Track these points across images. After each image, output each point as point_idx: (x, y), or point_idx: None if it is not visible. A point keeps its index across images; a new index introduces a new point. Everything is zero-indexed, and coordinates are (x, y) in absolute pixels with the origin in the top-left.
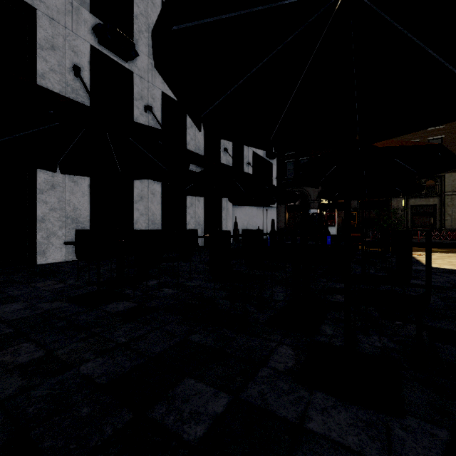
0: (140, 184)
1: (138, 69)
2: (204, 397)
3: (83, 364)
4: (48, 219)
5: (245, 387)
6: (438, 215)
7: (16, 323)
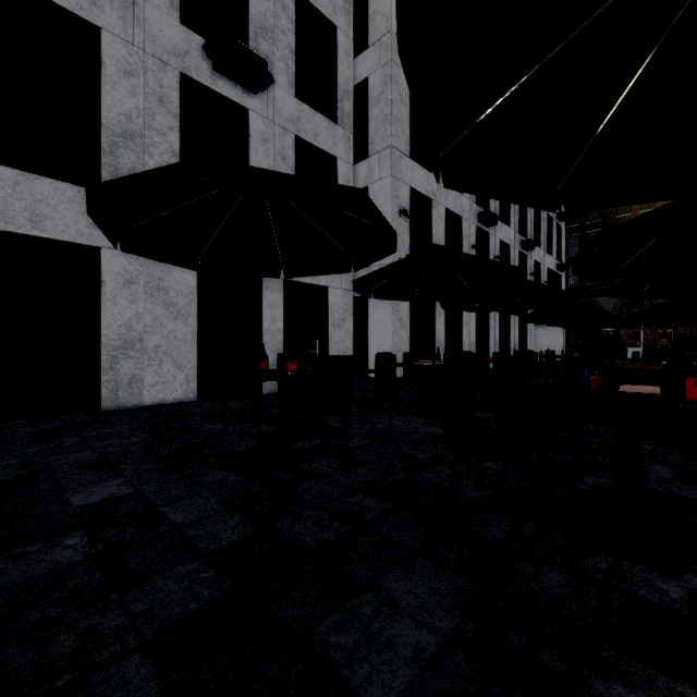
0: (491, 316)
1: (491, 229)
2: None
3: None
4: (465, 344)
5: None
6: None
7: None
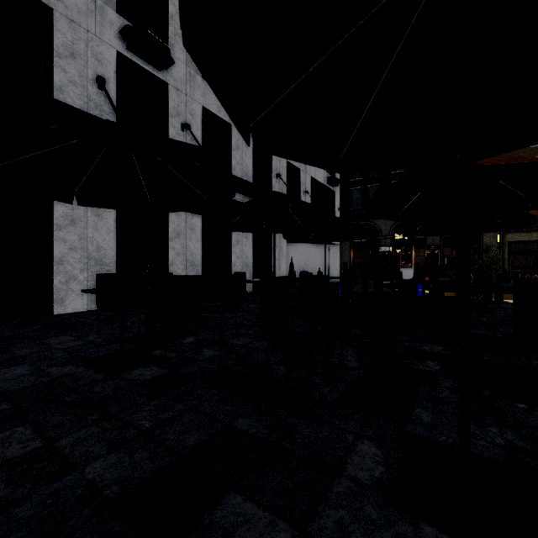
0: (176, 218)
1: (174, 80)
2: (255, 530)
3: (90, 463)
4: (67, 261)
5: (315, 512)
6: None
7: (15, 396)
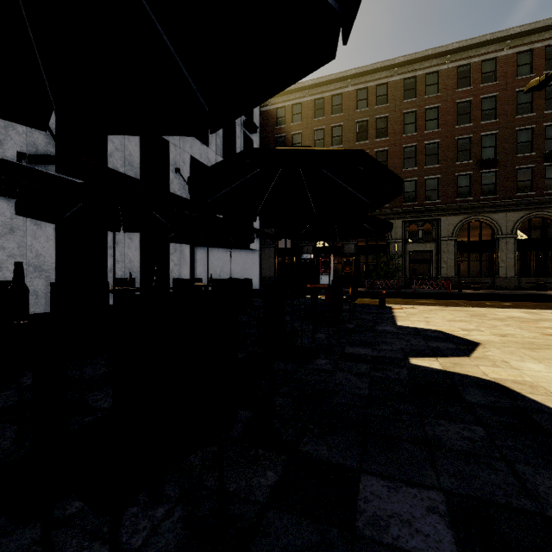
0: (7, 208)
1: None
2: None
3: None
4: None
5: None
6: (435, 262)
7: None
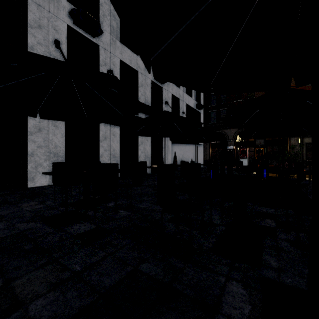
0: (104, 128)
1: (103, 43)
2: None
3: (34, 301)
4: (36, 154)
5: None
6: None
7: None
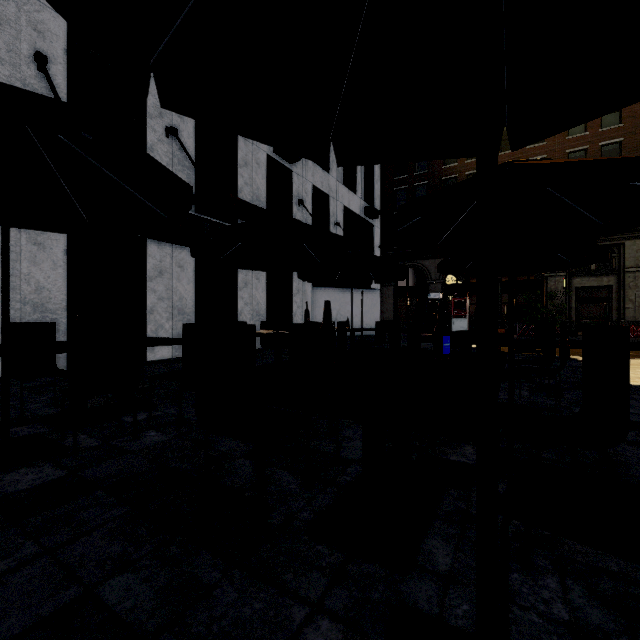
0: (157, 251)
1: None
2: None
3: None
4: None
5: None
6: (615, 301)
7: None
